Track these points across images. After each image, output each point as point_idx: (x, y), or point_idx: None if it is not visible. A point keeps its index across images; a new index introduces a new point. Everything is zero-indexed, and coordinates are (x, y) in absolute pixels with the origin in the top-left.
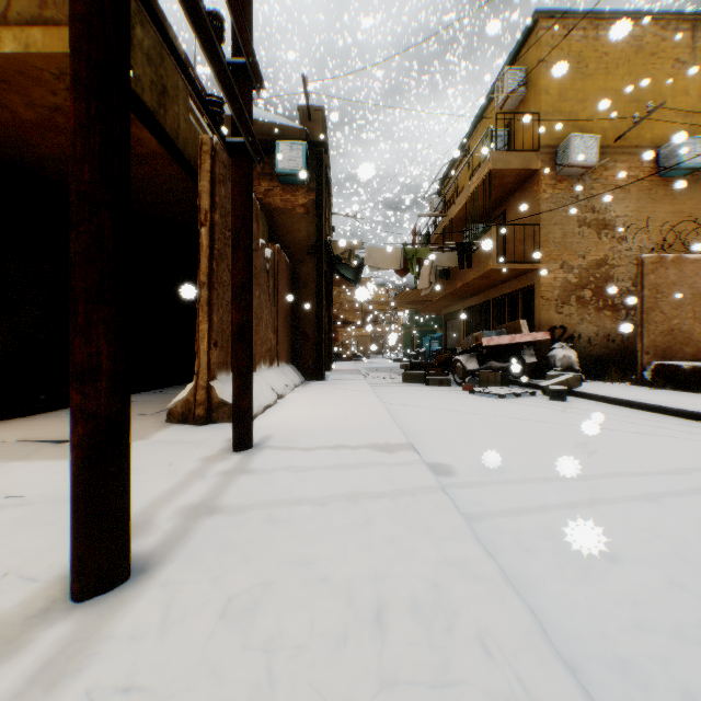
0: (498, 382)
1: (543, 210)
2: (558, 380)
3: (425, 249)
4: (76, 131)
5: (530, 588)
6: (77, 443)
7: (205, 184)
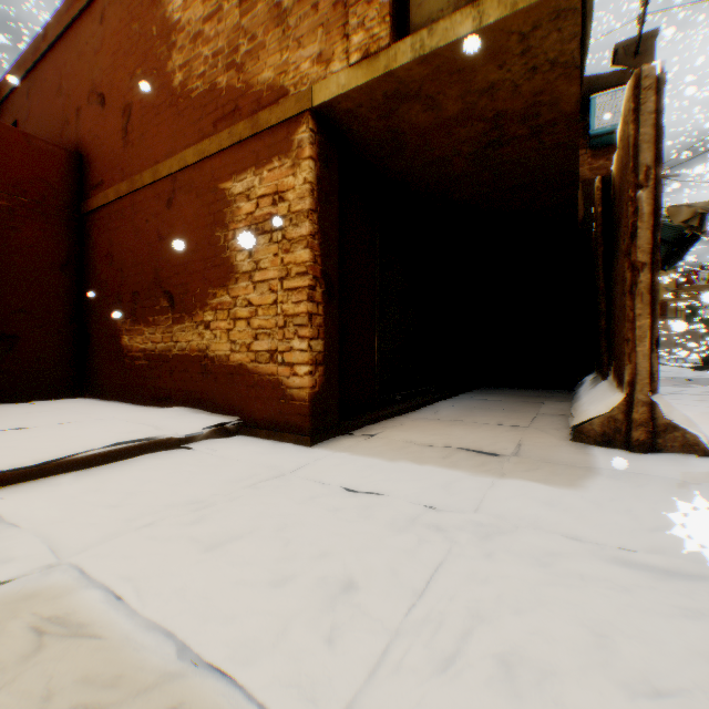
0: None
1: None
2: None
3: None
4: None
5: None
6: None
7: (644, 131)
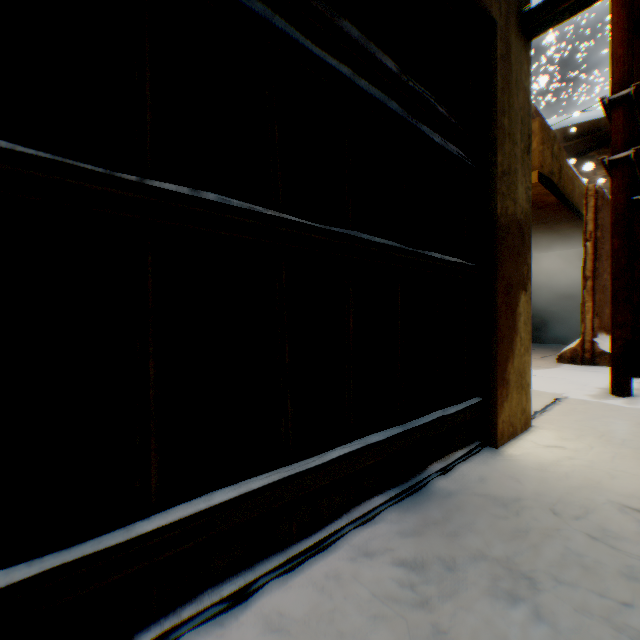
0: None
1: None
2: None
3: None
4: (614, 249)
5: None
6: (615, 347)
7: (588, 215)
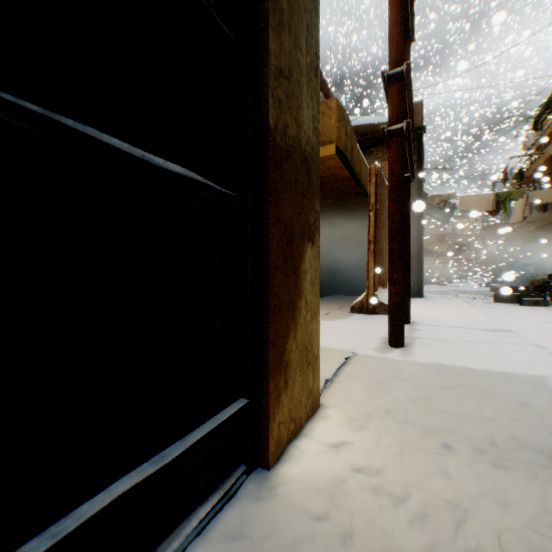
0: None
1: None
2: None
3: (517, 191)
4: (393, 213)
5: None
6: (393, 302)
7: (372, 190)
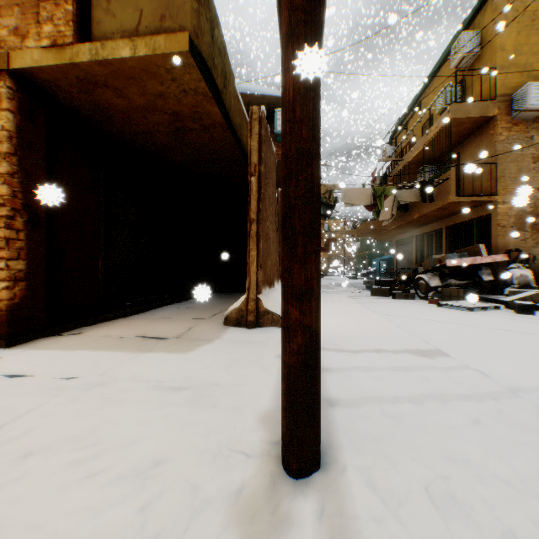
0: (460, 297)
1: (499, 150)
2: (520, 296)
3: (391, 187)
4: (293, 100)
5: None
6: (294, 350)
7: (254, 144)
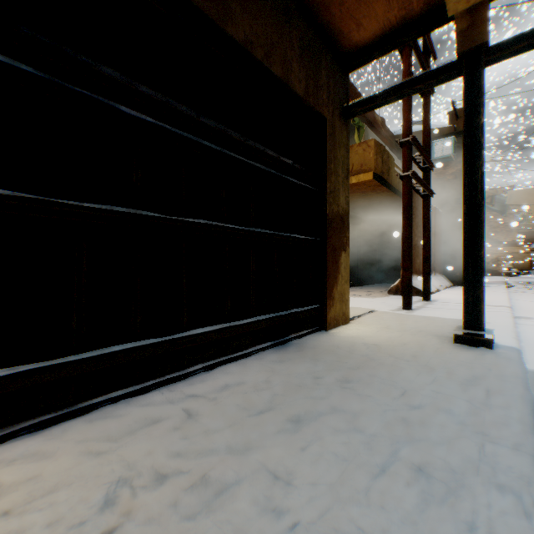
0: None
1: None
2: None
3: None
4: (404, 226)
5: (529, 331)
6: (404, 282)
7: None
